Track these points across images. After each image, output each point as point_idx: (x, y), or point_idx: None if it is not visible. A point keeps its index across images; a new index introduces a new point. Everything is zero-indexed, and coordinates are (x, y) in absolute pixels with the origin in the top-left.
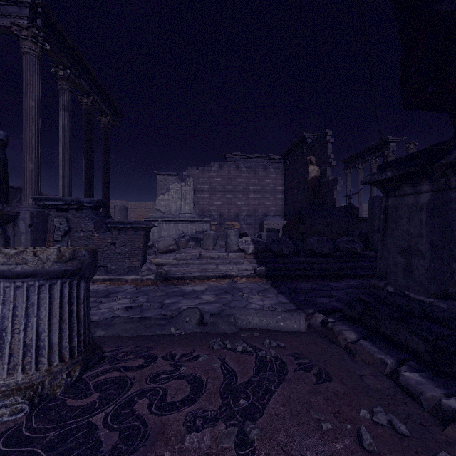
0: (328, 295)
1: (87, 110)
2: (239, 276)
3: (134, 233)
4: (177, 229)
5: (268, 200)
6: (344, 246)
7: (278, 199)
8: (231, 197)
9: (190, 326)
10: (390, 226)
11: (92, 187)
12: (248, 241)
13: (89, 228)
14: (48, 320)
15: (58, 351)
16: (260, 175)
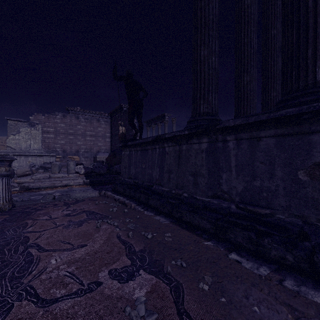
0: None
1: None
2: (75, 185)
3: (0, 164)
4: (27, 161)
5: (100, 142)
6: None
7: (107, 141)
8: (72, 138)
9: (49, 200)
10: (123, 160)
11: None
12: (81, 167)
13: None
14: (2, 189)
15: (5, 199)
16: (94, 125)
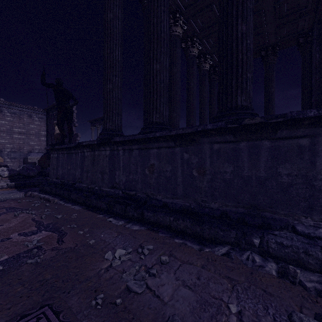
0: None
1: None
2: None
3: None
4: None
5: (33, 141)
6: None
7: (42, 140)
8: None
9: None
10: (52, 162)
11: None
12: (4, 170)
13: None
14: None
15: None
16: (25, 121)
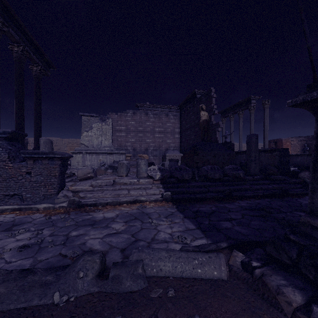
0: (228, 218)
1: (18, 57)
2: (148, 201)
3: (50, 163)
4: (98, 160)
5: (169, 138)
6: (231, 172)
7: (176, 138)
8: (142, 135)
9: (85, 284)
10: None
11: (22, 123)
12: (155, 169)
13: (2, 158)
14: None
15: None
16: (163, 120)
